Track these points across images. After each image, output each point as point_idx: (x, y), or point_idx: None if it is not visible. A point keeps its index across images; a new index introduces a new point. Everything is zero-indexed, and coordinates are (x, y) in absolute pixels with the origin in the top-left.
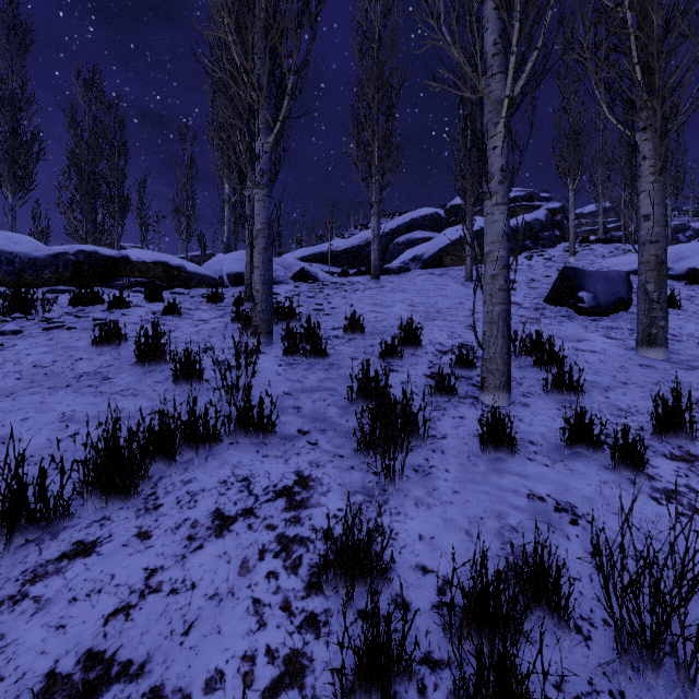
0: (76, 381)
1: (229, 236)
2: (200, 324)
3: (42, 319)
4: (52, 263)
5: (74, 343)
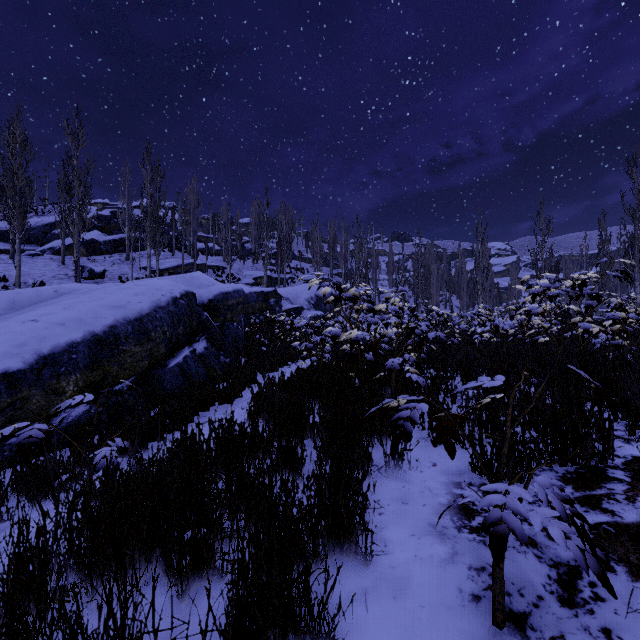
0: None
1: None
2: None
3: None
4: None
5: None
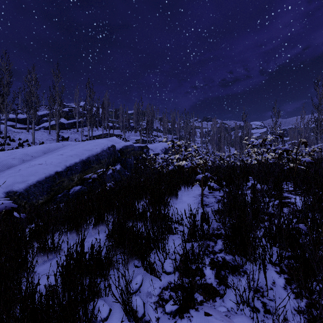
0: None
1: None
2: None
3: None
4: None
5: None
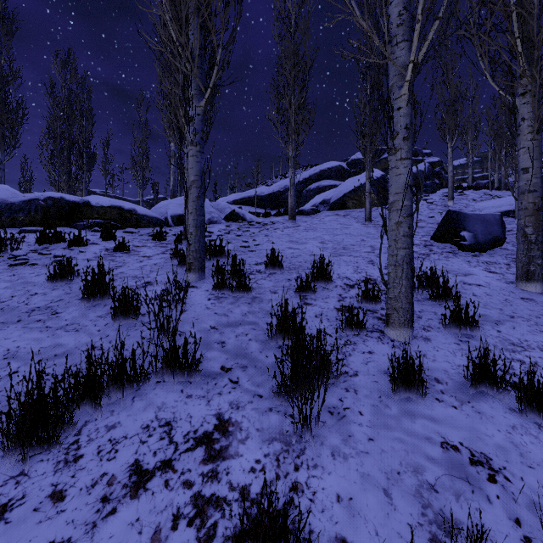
0: (28, 316)
1: (175, 184)
2: (144, 260)
3: (9, 256)
4: (26, 208)
5: (33, 278)
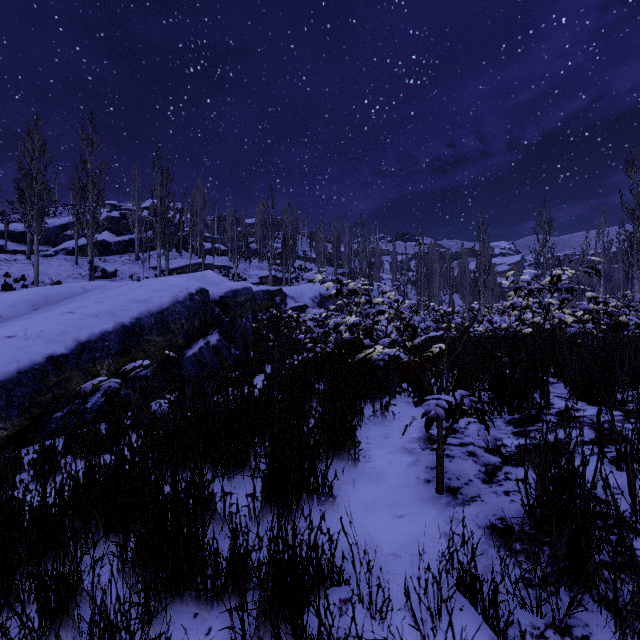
0: None
1: None
2: None
3: None
4: None
5: None
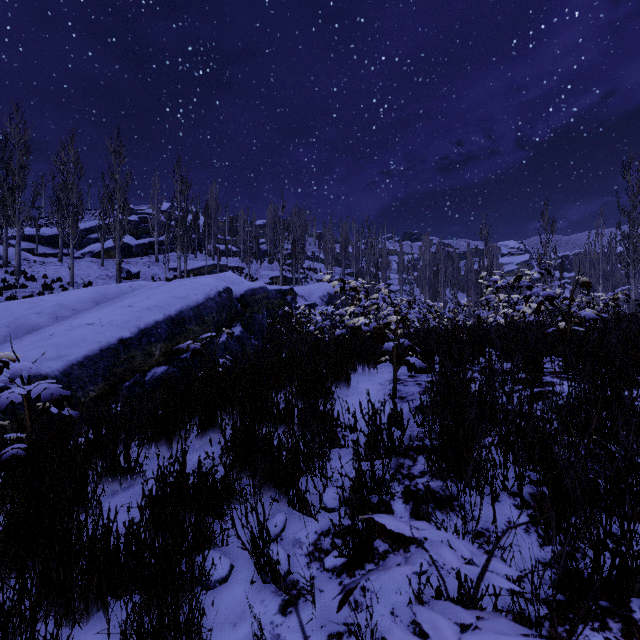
0: None
1: None
2: None
3: None
4: None
5: None
